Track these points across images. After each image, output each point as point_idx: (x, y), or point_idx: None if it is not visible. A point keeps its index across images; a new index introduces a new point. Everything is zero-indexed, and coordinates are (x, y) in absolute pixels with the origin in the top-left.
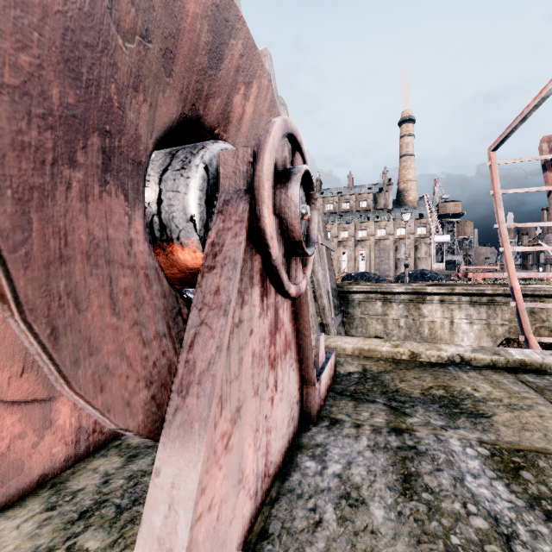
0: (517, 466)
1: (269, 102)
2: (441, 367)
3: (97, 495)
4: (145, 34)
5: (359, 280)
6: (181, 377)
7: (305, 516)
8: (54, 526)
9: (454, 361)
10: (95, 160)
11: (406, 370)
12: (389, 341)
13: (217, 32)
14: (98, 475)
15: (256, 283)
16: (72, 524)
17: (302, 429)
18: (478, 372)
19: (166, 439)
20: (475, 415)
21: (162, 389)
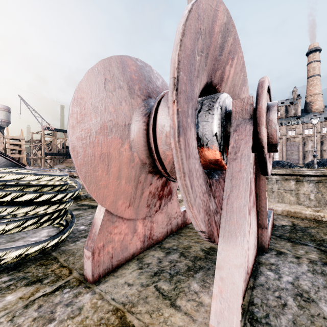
0: None
1: (241, 65)
2: None
3: (158, 267)
4: (202, 50)
5: (275, 166)
6: (225, 211)
7: (275, 299)
8: (145, 276)
9: None
10: (190, 113)
11: None
12: (310, 208)
13: (223, 36)
14: (155, 258)
15: None
16: (152, 277)
17: (258, 254)
18: None
19: (222, 239)
20: None
21: (209, 217)
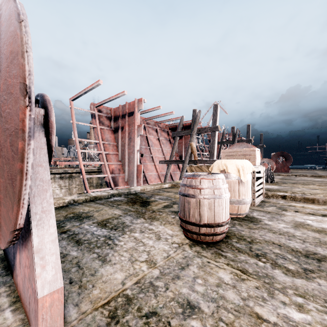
0: (105, 224)
1: None
2: (66, 207)
3: None
4: None
5: None
6: (34, 205)
7: None
8: None
9: (71, 203)
10: None
11: None
12: None
13: None
14: None
15: None
16: None
17: None
18: (82, 204)
19: (36, 228)
20: (88, 217)
21: None
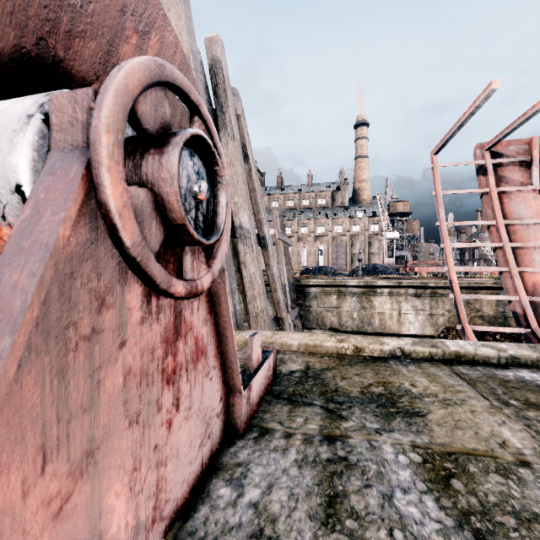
0: (449, 473)
1: (179, 64)
2: (382, 362)
3: None
4: None
5: (317, 274)
6: None
7: None
8: None
9: (395, 355)
10: None
11: (349, 366)
12: (335, 336)
13: None
14: None
15: (134, 279)
16: None
17: (225, 445)
18: (417, 365)
19: None
20: (411, 414)
21: None
